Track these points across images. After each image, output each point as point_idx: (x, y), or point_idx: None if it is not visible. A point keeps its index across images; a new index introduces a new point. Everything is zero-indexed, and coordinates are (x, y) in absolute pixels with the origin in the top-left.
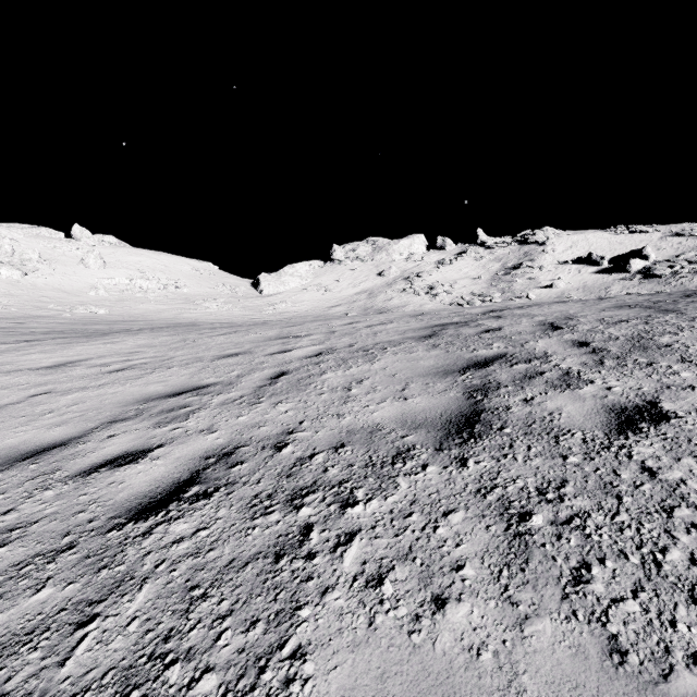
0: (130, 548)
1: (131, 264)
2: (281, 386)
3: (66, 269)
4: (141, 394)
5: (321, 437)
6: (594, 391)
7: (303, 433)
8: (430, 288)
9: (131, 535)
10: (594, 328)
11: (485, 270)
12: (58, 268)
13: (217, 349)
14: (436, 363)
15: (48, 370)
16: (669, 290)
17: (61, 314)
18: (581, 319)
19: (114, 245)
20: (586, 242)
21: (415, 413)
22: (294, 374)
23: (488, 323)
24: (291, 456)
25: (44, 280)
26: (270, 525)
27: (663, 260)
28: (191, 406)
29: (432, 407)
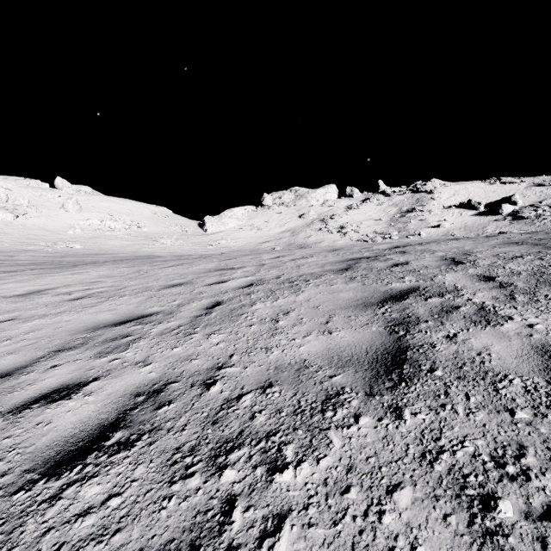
0: (30, 520)
1: (102, 208)
2: (215, 316)
3: (50, 212)
4: (91, 322)
5: (250, 374)
6: (516, 328)
7: (232, 369)
8: (341, 227)
9: (37, 499)
10: (493, 263)
11: (385, 213)
12: (43, 212)
13: (164, 279)
14: (355, 295)
15: (19, 298)
16: (534, 229)
17: (45, 248)
18: (478, 255)
19: (89, 193)
20: (466, 191)
21: (340, 348)
22: (228, 304)
23: (395, 258)
24: (218, 397)
25: (31, 221)
26: (188, 495)
27: (529, 205)
28: (132, 335)
29: (357, 342)
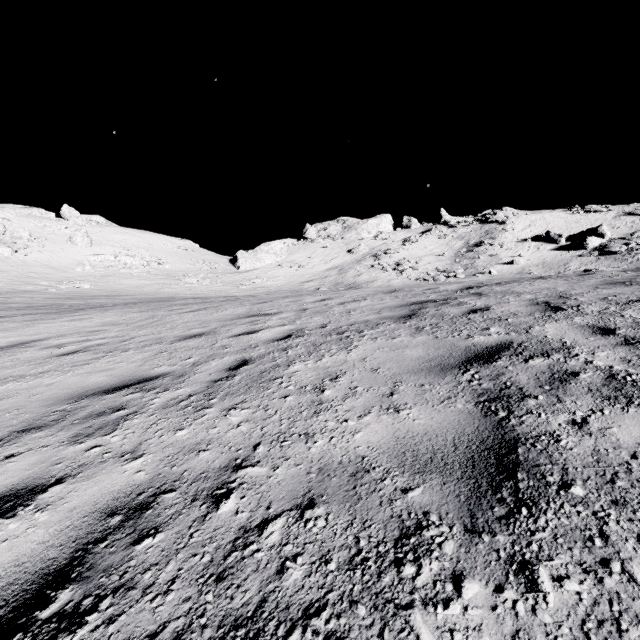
0: None
1: (116, 241)
2: (239, 380)
3: (55, 246)
4: (77, 387)
5: (281, 479)
6: None
7: (255, 470)
8: (397, 264)
9: None
10: (605, 309)
11: (448, 247)
12: (47, 245)
13: (181, 328)
14: (426, 353)
15: None
16: (626, 266)
17: (47, 289)
18: (579, 298)
19: (101, 224)
20: (544, 221)
21: (415, 438)
22: (257, 363)
23: (471, 302)
24: (231, 522)
25: (33, 257)
26: None
27: (618, 238)
28: (126, 409)
29: (438, 429)
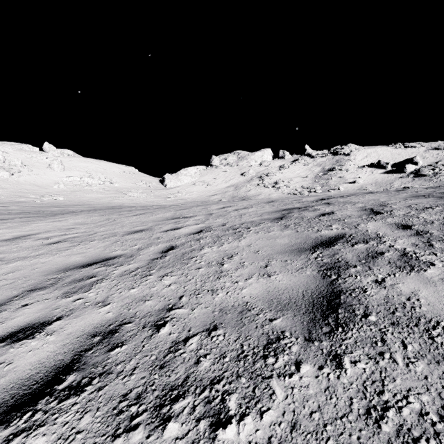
0: None
1: (81, 167)
2: (169, 259)
3: (39, 171)
4: (63, 264)
5: (196, 315)
6: (439, 274)
7: (181, 310)
8: (275, 183)
9: None
10: (407, 213)
11: (310, 172)
12: (33, 170)
13: (128, 226)
14: (289, 241)
15: (6, 242)
16: (432, 184)
17: (34, 200)
18: (393, 206)
19: (71, 156)
20: (376, 153)
21: (279, 291)
22: (180, 248)
23: (322, 208)
24: (167, 339)
25: (24, 178)
26: None
27: (427, 165)
28: (96, 276)
29: (294, 286)
